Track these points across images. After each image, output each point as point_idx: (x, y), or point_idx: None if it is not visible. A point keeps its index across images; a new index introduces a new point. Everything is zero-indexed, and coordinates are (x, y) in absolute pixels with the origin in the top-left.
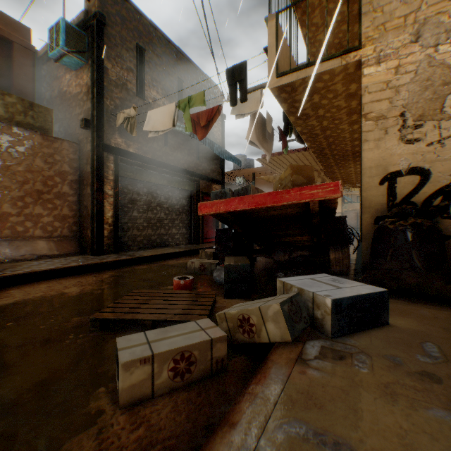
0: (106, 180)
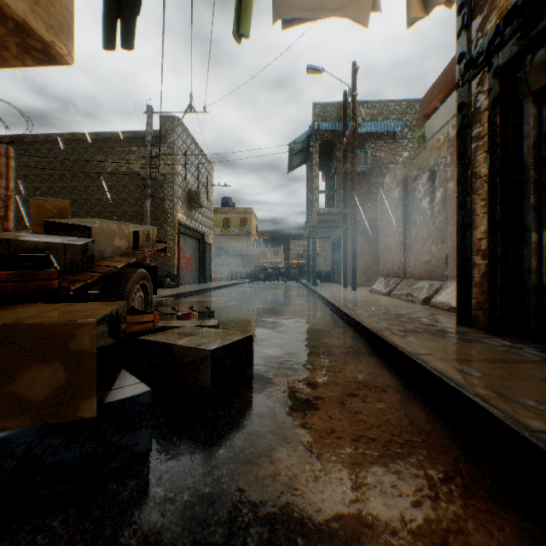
0: (476, 146)
